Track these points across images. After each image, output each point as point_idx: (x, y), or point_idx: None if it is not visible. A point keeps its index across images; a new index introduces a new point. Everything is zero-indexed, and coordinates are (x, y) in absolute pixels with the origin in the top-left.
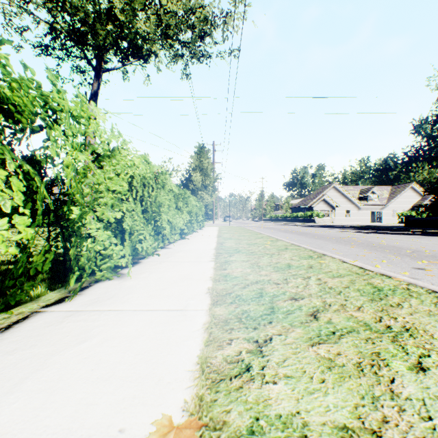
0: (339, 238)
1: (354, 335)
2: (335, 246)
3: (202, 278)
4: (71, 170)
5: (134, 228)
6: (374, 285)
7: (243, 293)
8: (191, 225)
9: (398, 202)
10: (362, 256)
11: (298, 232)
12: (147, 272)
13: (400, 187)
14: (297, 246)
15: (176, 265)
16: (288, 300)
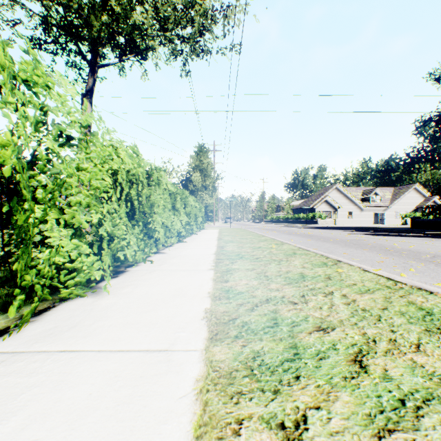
0: (347, 241)
1: (437, 407)
2: (345, 250)
3: (199, 295)
4: (13, 151)
5: (117, 231)
6: (417, 304)
7: (252, 319)
8: (190, 227)
9: (401, 204)
10: (379, 262)
11: (302, 234)
12: (132, 284)
13: (402, 188)
14: (306, 251)
15: (168, 276)
16: (314, 331)
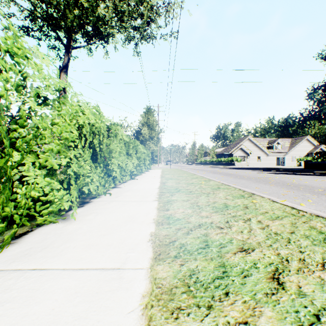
0: (258, 178)
1: None
2: (257, 185)
3: (146, 221)
4: None
5: (83, 171)
6: (317, 229)
7: (188, 241)
8: (140, 168)
9: (297, 150)
10: (283, 194)
11: (224, 173)
12: (94, 212)
13: (298, 139)
14: (227, 186)
15: (122, 205)
16: (238, 251)
